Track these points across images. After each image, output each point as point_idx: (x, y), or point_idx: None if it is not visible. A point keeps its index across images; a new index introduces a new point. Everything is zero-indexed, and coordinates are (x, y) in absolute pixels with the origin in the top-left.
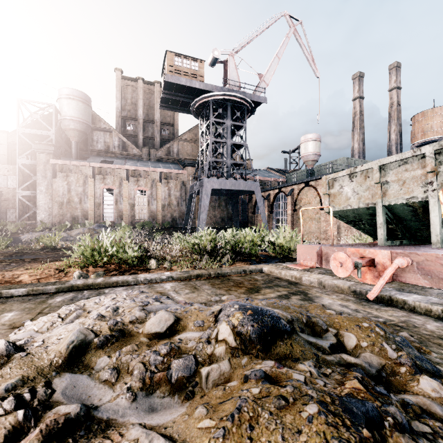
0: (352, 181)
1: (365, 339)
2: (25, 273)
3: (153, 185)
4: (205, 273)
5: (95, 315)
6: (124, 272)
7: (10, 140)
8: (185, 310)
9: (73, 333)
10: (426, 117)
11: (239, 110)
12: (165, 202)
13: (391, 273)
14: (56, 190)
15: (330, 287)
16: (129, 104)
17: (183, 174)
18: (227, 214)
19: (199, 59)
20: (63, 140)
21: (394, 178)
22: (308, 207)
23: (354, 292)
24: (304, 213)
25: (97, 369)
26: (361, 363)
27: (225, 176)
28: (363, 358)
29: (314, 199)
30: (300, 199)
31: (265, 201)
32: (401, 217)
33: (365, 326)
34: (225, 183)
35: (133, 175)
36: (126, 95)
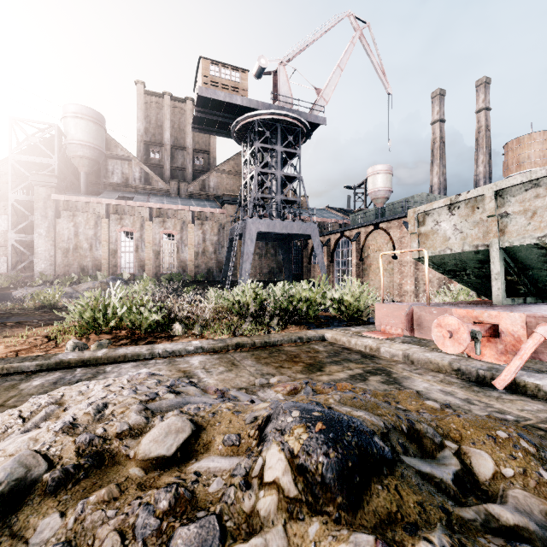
0: (453, 215)
1: (508, 462)
2: (0, 343)
3: (183, 228)
4: (248, 341)
5: (59, 425)
6: (137, 340)
7: (0, 170)
8: (211, 410)
9: (2, 467)
10: (522, 144)
11: (292, 133)
12: (198, 249)
13: (533, 349)
14: (59, 234)
15: (421, 363)
16: (153, 125)
17: (221, 213)
18: (276, 265)
19: (241, 69)
20: (69, 170)
21: (519, 208)
22: (378, 255)
23: (458, 371)
24: (373, 263)
25: (34, 544)
26: (527, 525)
27: (275, 216)
28: (515, 503)
29: (386, 245)
30: (368, 245)
31: (324, 247)
32: (527, 264)
33: (502, 437)
34: (274, 225)
35: (158, 215)
36: (149, 115)
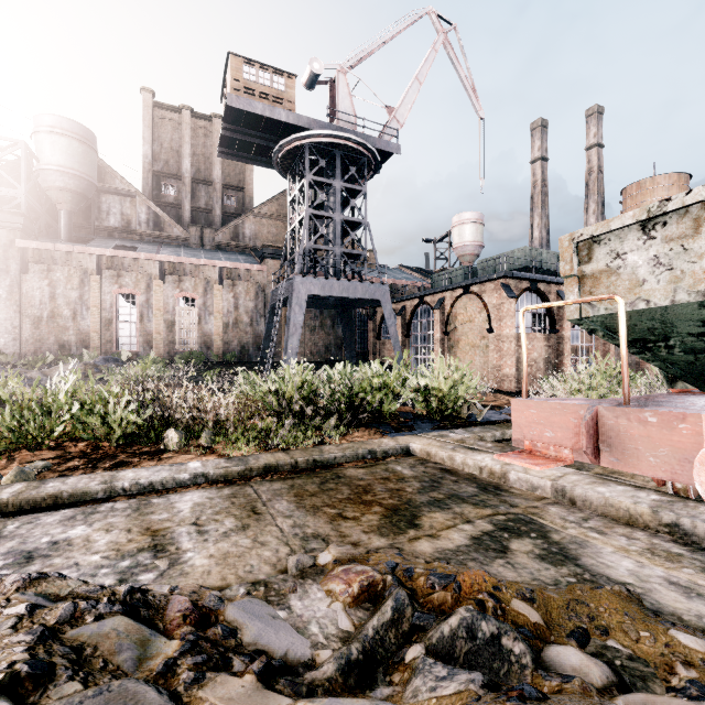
0: (652, 238)
1: None
2: None
3: (207, 290)
4: (286, 460)
5: None
6: (99, 460)
7: None
8: None
9: None
10: (644, 190)
11: (356, 164)
12: (228, 319)
13: None
14: (28, 296)
15: (591, 505)
16: (166, 150)
17: (259, 271)
18: (335, 340)
19: (286, 73)
20: (43, 207)
21: None
22: (468, 327)
23: (674, 527)
24: (461, 338)
25: None
26: None
27: (332, 274)
28: None
29: (478, 314)
30: (455, 315)
31: (397, 317)
32: None
33: None
34: (331, 287)
35: (171, 271)
36: (161, 136)
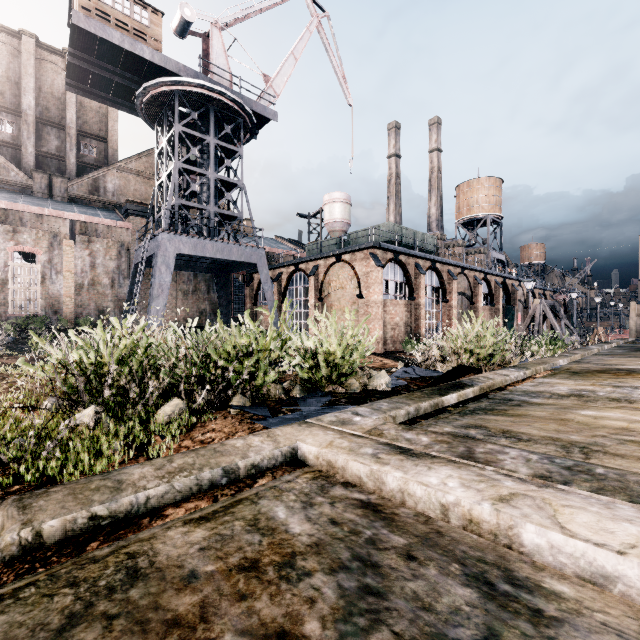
0: None
1: None
2: None
3: (54, 245)
4: (3, 537)
5: None
6: None
7: None
8: None
9: None
10: (472, 188)
11: (231, 124)
12: (82, 279)
13: None
14: None
15: None
16: (0, 79)
17: (123, 228)
18: (210, 305)
19: (150, 7)
20: None
21: None
22: (340, 294)
23: None
24: (334, 303)
25: None
26: None
27: (206, 235)
28: None
29: (350, 281)
30: (329, 282)
31: (274, 284)
32: None
33: None
34: (204, 247)
35: (2, 219)
36: None
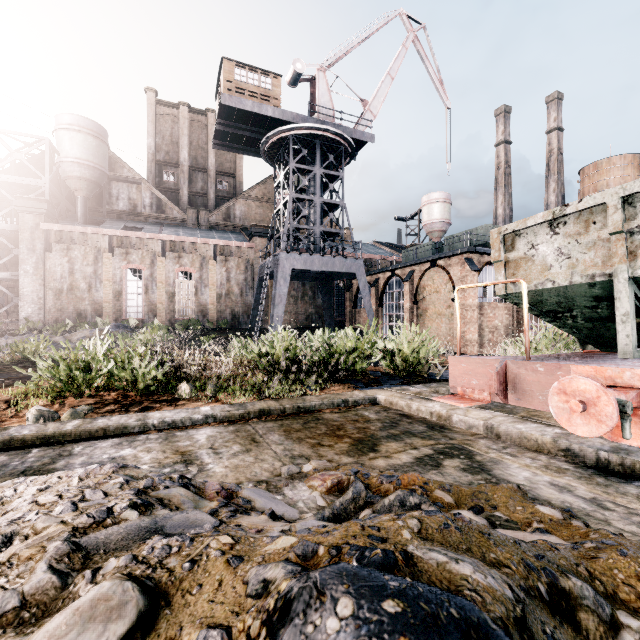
0: (556, 234)
1: None
2: None
3: (203, 265)
4: (276, 406)
5: None
6: (129, 406)
7: None
8: (190, 554)
9: None
10: (600, 170)
11: (334, 152)
12: (221, 290)
13: None
14: (50, 271)
15: (511, 438)
16: (167, 142)
17: (249, 248)
18: (315, 309)
19: (272, 73)
20: (63, 194)
21: None
22: (435, 298)
23: (567, 451)
24: (429, 307)
25: None
26: None
27: (313, 251)
28: None
29: (444, 285)
30: (424, 286)
31: (371, 289)
32: None
33: None
34: (312, 262)
35: (172, 249)
36: (163, 129)
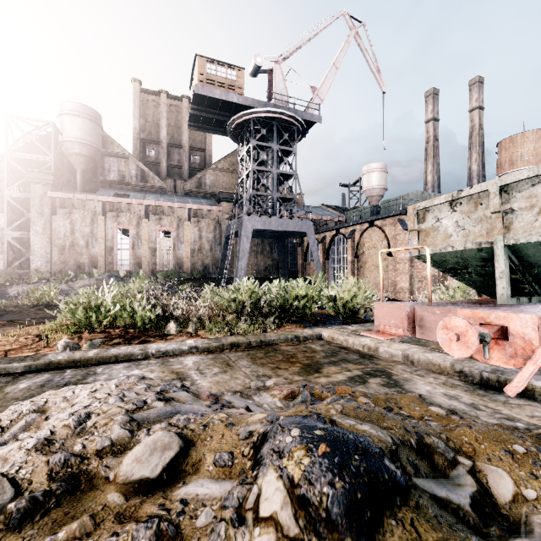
0: (455, 211)
1: (529, 483)
2: None
3: (179, 225)
4: (243, 340)
5: (32, 442)
6: (131, 339)
7: None
8: (202, 422)
9: None
10: (515, 143)
11: (288, 131)
12: (194, 246)
13: None
14: (56, 231)
15: (422, 364)
16: (149, 123)
17: (217, 211)
18: (272, 262)
19: (237, 67)
20: (65, 167)
21: (525, 203)
22: (373, 252)
23: (461, 373)
24: (368, 260)
25: None
26: None
27: (270, 213)
28: None
29: (381, 242)
30: (363, 243)
31: (319, 245)
32: (532, 262)
33: (519, 452)
34: (270, 223)
35: (154, 212)
36: (146, 113)
